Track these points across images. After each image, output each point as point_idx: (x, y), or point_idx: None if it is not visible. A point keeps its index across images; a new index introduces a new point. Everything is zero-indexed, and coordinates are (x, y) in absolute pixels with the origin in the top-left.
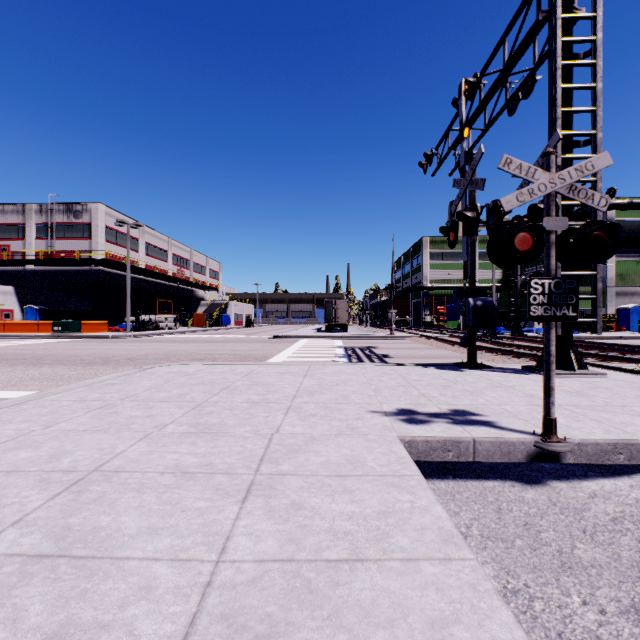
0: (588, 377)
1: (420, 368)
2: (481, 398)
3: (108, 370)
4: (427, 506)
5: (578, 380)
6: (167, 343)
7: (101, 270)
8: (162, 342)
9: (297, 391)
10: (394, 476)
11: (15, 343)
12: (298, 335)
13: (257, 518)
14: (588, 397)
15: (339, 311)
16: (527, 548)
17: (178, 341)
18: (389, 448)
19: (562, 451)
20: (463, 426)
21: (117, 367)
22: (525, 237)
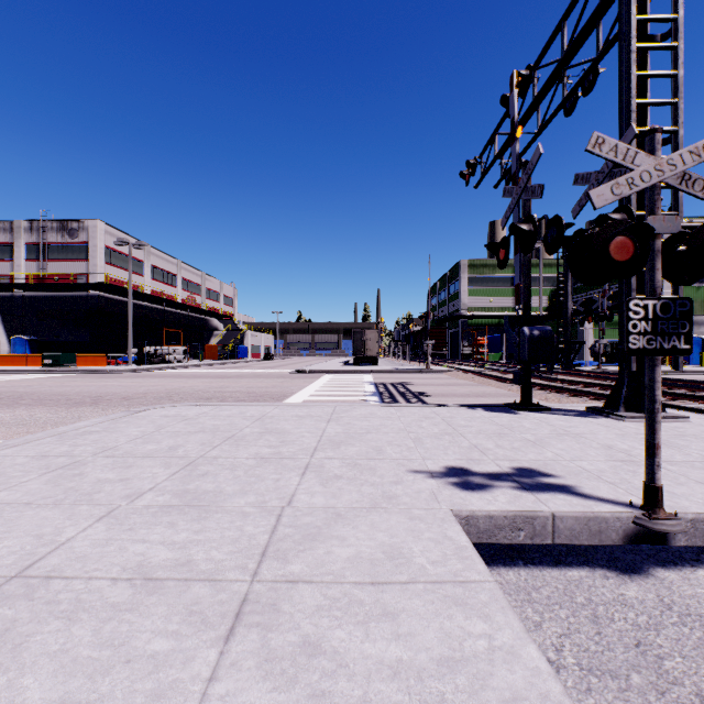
0: (668, 421)
1: (466, 410)
2: (548, 451)
3: (95, 412)
4: (513, 646)
5: None
6: (172, 379)
7: (100, 296)
8: (167, 377)
9: (318, 442)
10: (455, 583)
11: None
12: (322, 369)
13: (245, 677)
14: (679, 449)
15: (368, 342)
16: (651, 690)
17: (185, 376)
18: (442, 531)
19: (674, 532)
20: (535, 493)
21: (107, 408)
22: (624, 242)
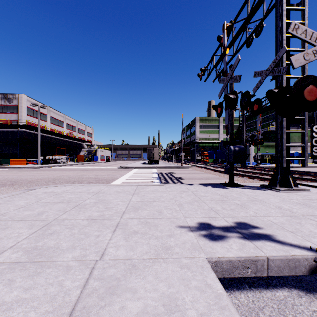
0: (300, 192)
1: (202, 187)
2: (250, 210)
3: (9, 190)
4: None
5: (296, 194)
6: (58, 171)
7: (24, 131)
8: (56, 171)
9: (126, 207)
10: None
11: None
12: (133, 166)
13: None
14: (314, 208)
15: (154, 154)
16: None
17: (65, 170)
18: (203, 279)
19: None
20: (252, 241)
21: (17, 187)
22: (312, 89)
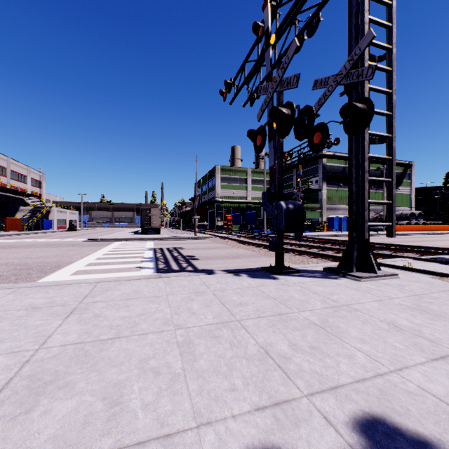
0: (387, 278)
1: (233, 277)
2: (353, 347)
3: None
4: None
5: (387, 284)
6: None
7: None
8: None
9: (1, 389)
10: None
11: None
12: (113, 238)
13: None
14: (448, 319)
15: (153, 217)
16: None
17: None
18: None
19: None
20: None
21: None
22: None
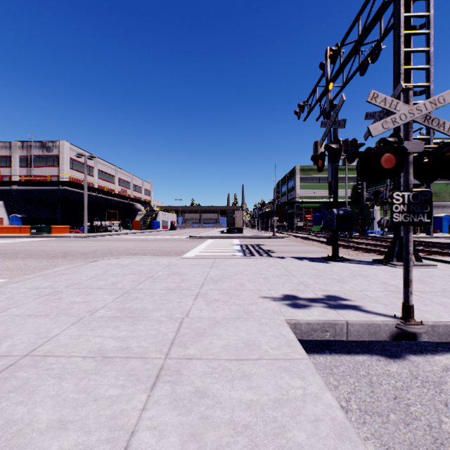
0: (423, 268)
1: (297, 261)
2: (346, 285)
3: (65, 262)
4: (317, 393)
5: (416, 270)
6: (112, 241)
7: (66, 189)
8: (109, 241)
9: (205, 279)
10: (285, 360)
11: (1, 242)
12: (207, 236)
13: (162, 408)
14: (428, 284)
15: (236, 218)
16: (401, 423)
17: (120, 240)
18: (279, 331)
19: (420, 332)
20: (337, 310)
21: (72, 260)
22: (389, 157)
